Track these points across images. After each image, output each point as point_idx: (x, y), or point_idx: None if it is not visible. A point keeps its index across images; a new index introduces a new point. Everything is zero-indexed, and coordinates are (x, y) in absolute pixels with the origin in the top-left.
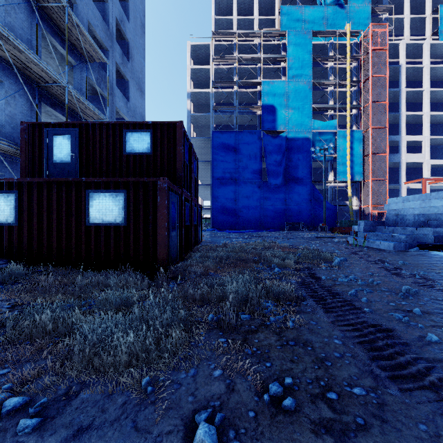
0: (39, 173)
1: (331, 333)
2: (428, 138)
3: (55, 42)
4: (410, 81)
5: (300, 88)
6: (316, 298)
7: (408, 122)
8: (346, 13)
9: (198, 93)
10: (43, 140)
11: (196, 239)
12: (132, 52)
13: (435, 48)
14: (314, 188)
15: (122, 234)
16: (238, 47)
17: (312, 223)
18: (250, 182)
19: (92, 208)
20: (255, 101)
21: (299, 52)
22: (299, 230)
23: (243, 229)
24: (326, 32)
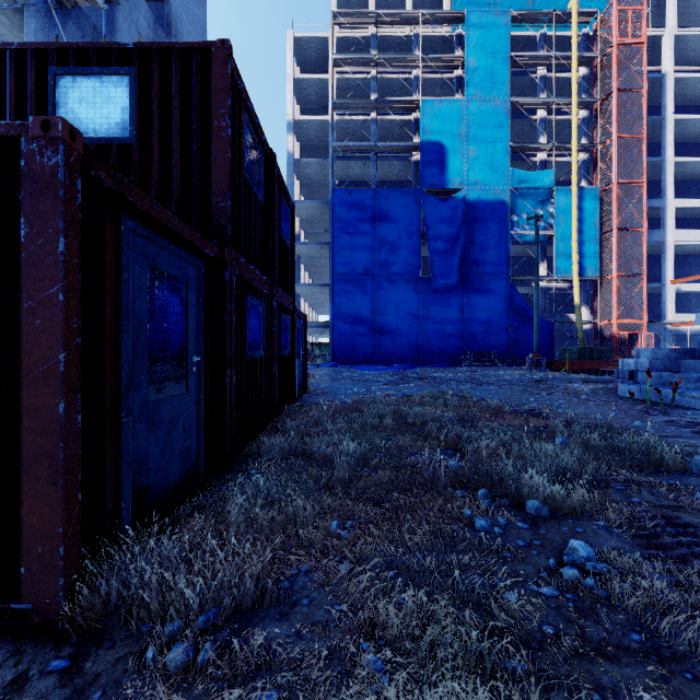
0: None
1: None
2: None
3: None
4: (678, 105)
5: (488, 112)
6: None
7: (674, 175)
8: None
9: (307, 124)
10: None
11: (291, 390)
12: (178, 26)
13: None
14: (514, 291)
15: None
16: (378, 42)
17: (510, 352)
18: (399, 280)
19: None
20: (408, 139)
21: (487, 49)
22: (487, 366)
23: (388, 363)
24: (534, 13)
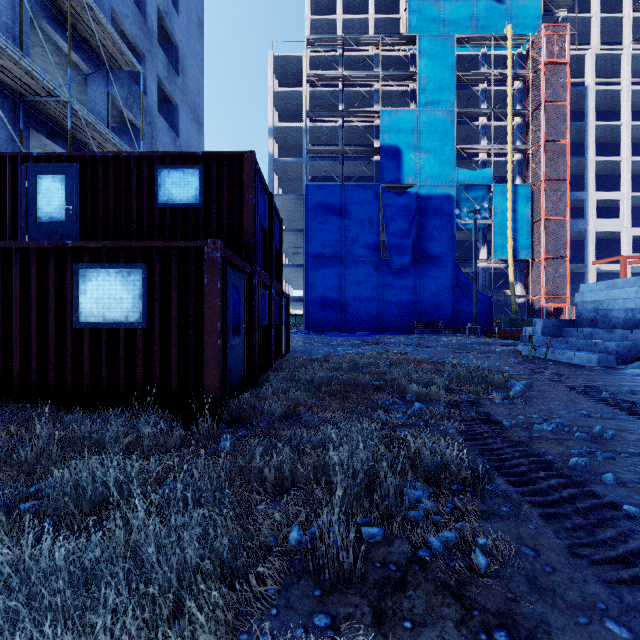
0: (12, 238)
1: (584, 591)
2: (628, 196)
3: (55, 34)
4: (601, 111)
5: (437, 120)
6: (511, 475)
7: (597, 172)
8: (505, 10)
9: (285, 129)
10: (20, 183)
11: (280, 349)
12: (184, 62)
13: (639, 61)
14: (458, 270)
15: (140, 344)
16: (345, 60)
17: (455, 322)
18: (362, 261)
19: (85, 296)
20: (370, 141)
21: (436, 68)
22: (436, 333)
23: (353, 331)
24: (476, 37)
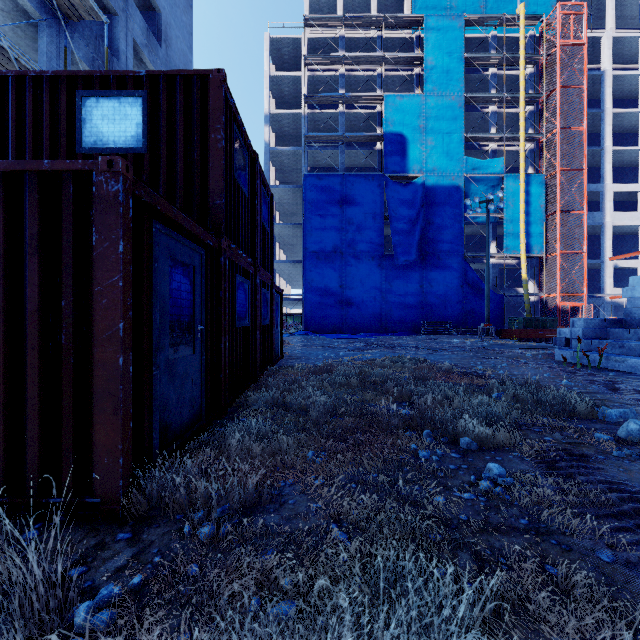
0: None
1: None
2: None
3: None
4: (616, 99)
5: (444, 106)
6: None
7: (613, 163)
8: None
9: (282, 116)
10: None
11: (270, 355)
12: (168, 32)
13: None
14: (468, 267)
15: None
16: (345, 43)
17: (464, 322)
18: (365, 257)
19: None
20: (373, 130)
21: (443, 50)
22: (444, 334)
23: (355, 332)
24: (486, 17)
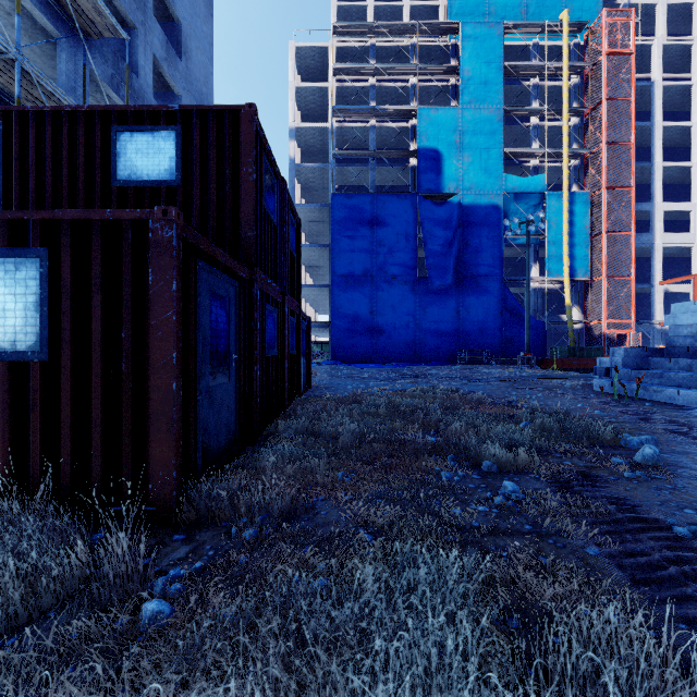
0: None
1: None
2: None
3: None
4: (667, 111)
5: (482, 120)
6: None
7: (663, 180)
8: None
9: (308, 130)
10: None
11: (298, 385)
12: (188, 43)
13: None
14: (507, 291)
15: (36, 389)
16: (376, 52)
17: (503, 351)
18: (397, 281)
19: None
20: (406, 144)
21: (481, 59)
22: (481, 364)
23: (386, 361)
24: (527, 24)
